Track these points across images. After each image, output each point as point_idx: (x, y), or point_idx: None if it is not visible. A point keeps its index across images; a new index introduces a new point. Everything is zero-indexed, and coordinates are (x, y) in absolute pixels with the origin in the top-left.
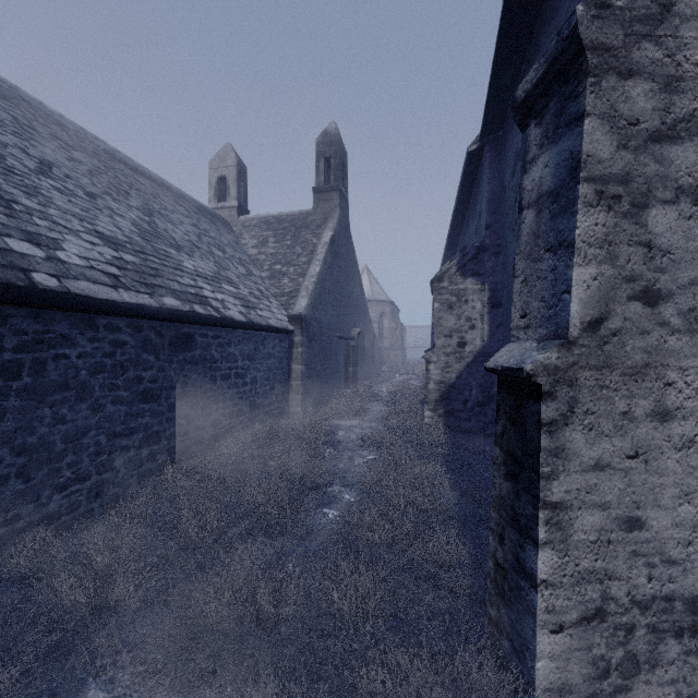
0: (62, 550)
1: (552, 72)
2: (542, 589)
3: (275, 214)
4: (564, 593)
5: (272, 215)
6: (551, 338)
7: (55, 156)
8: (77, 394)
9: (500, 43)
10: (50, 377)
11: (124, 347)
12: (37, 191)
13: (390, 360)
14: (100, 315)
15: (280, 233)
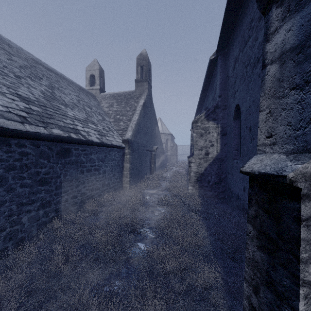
0: None
1: None
2: None
3: (117, 92)
4: None
5: (115, 93)
6: (299, 152)
7: None
8: None
9: None
10: None
11: (28, 155)
12: None
13: (171, 160)
14: (13, 138)
15: (119, 101)
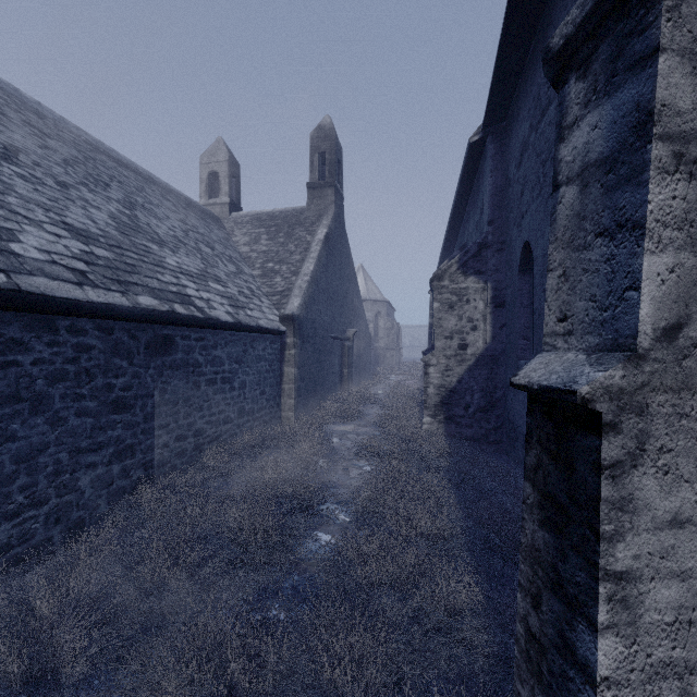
0: None
1: (606, 3)
2: (603, 689)
3: (268, 211)
4: (632, 694)
5: (264, 212)
6: (607, 349)
7: (24, 142)
8: (32, 406)
9: (508, 19)
10: None
11: (91, 351)
12: None
13: (386, 360)
14: (62, 316)
15: (273, 231)
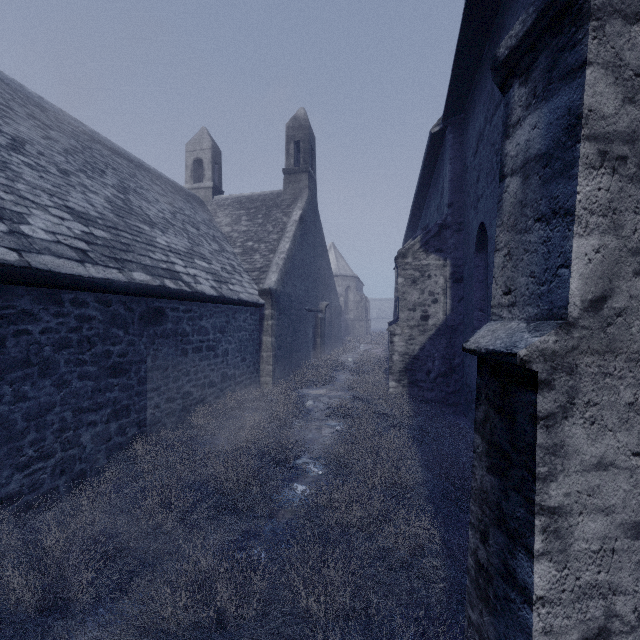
0: (15, 537)
1: (543, 21)
2: (538, 607)
3: (247, 194)
4: (563, 611)
5: (244, 195)
6: (544, 318)
7: (29, 134)
8: (41, 370)
9: (464, 23)
10: (10, 354)
11: (92, 322)
12: (6, 166)
13: (355, 331)
14: (66, 290)
15: (252, 212)
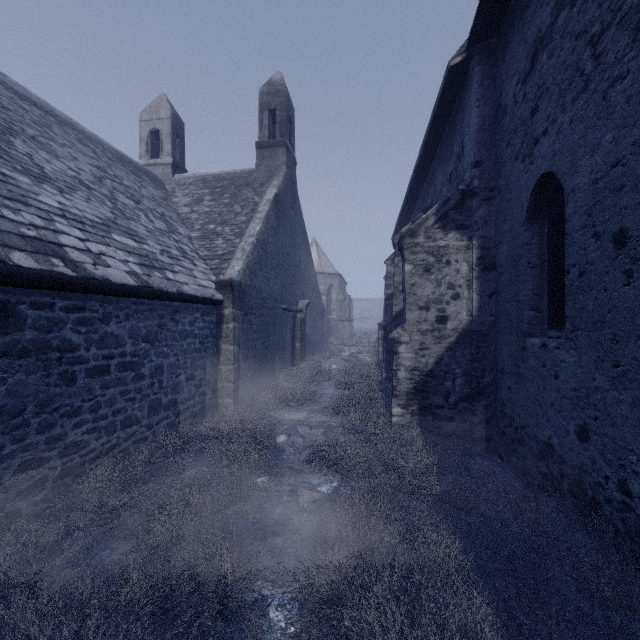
0: None
1: None
2: None
3: (214, 172)
4: None
5: (210, 173)
6: None
7: None
8: None
9: None
10: None
11: None
12: None
13: (338, 332)
14: None
15: (218, 191)
